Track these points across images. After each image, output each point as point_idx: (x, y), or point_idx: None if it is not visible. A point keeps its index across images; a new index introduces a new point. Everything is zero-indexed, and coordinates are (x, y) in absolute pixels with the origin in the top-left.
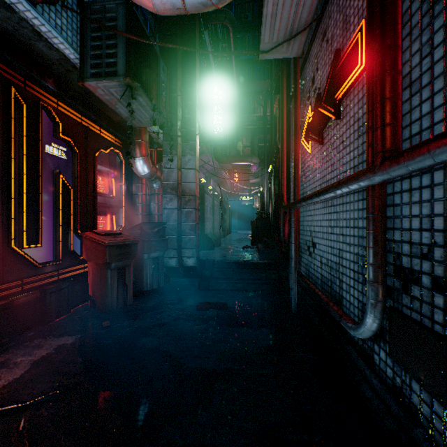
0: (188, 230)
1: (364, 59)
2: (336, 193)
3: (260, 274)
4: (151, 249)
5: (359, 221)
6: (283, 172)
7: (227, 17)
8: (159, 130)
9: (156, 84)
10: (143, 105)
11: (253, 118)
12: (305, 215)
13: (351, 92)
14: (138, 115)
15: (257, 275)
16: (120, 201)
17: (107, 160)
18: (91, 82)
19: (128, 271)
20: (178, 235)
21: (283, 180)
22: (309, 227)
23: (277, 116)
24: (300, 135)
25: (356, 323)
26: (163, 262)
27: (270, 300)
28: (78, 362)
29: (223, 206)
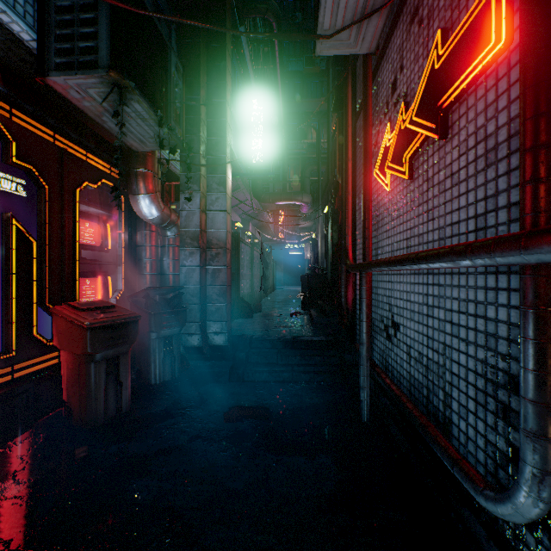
0: (216, 296)
1: (505, 32)
2: (459, 264)
3: (315, 358)
4: (162, 325)
5: (488, 308)
6: (347, 217)
7: (270, 9)
8: (176, 157)
9: (165, 87)
10: (144, 117)
11: (303, 145)
12: (380, 280)
13: (470, 94)
14: (139, 133)
15: (311, 359)
16: (118, 256)
17: (99, 197)
18: (57, 78)
19: (124, 362)
20: (201, 302)
21: (348, 228)
22: (388, 298)
23: (337, 141)
24: (372, 166)
25: (489, 486)
26: (180, 342)
27: (330, 399)
28: (16, 541)
29: (264, 260)
